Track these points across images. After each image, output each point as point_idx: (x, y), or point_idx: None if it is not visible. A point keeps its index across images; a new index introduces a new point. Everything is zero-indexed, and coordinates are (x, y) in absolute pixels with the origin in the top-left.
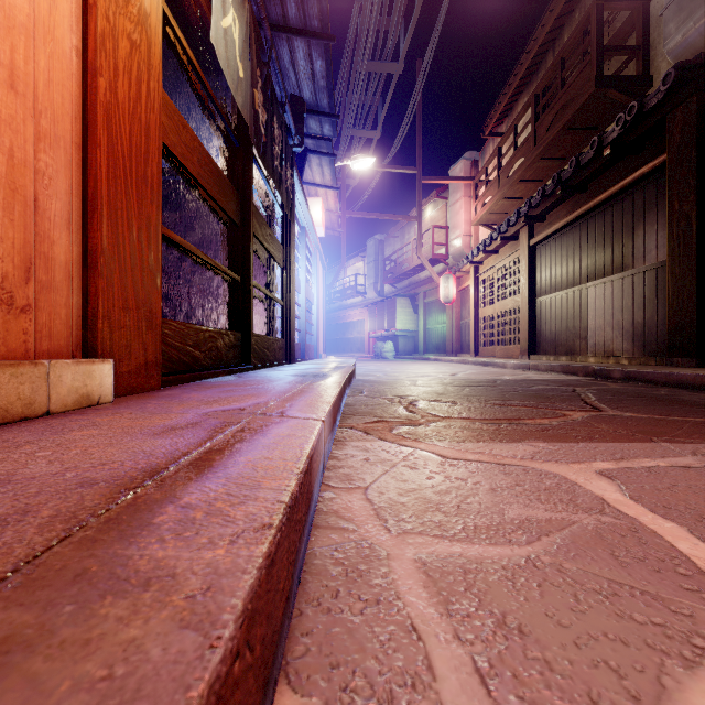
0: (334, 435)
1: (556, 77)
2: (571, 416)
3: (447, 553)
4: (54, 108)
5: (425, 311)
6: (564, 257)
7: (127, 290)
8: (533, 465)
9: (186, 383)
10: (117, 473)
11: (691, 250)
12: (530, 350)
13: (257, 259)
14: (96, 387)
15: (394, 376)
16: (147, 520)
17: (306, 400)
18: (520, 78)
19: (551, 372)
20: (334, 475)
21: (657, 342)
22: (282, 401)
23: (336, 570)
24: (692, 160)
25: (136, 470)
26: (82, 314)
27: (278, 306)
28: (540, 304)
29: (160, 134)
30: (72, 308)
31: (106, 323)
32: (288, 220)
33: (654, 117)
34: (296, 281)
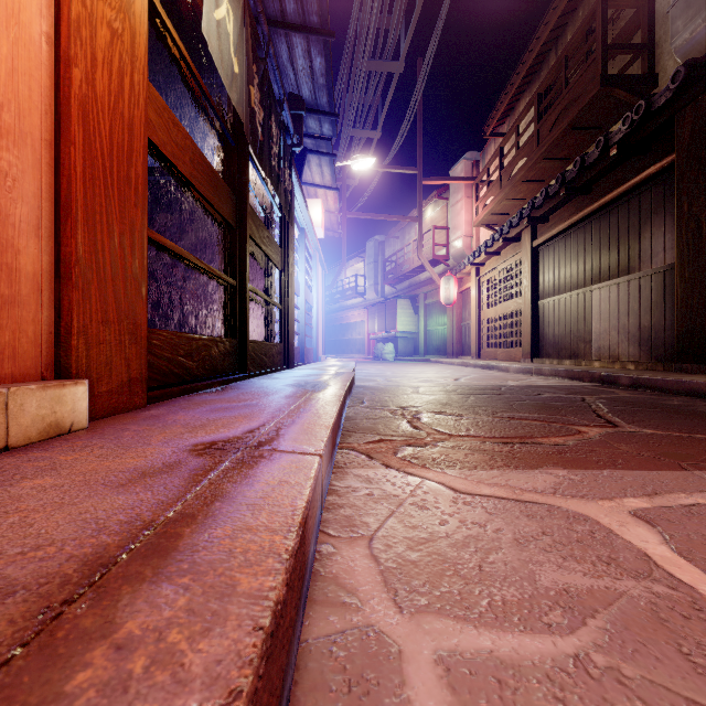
0: (333, 461)
1: (559, 76)
2: (586, 434)
3: (474, 649)
4: (19, 101)
5: (426, 312)
6: (568, 259)
7: (107, 301)
8: (558, 503)
9: (176, 398)
10: (49, 567)
11: (701, 253)
12: (533, 354)
13: (255, 261)
14: (67, 413)
15: (396, 381)
16: (57, 685)
17: (303, 423)
18: (522, 78)
19: (555, 377)
20: (333, 518)
21: (664, 346)
22: (276, 426)
23: (336, 680)
24: (702, 160)
25: (75, 561)
26: (53, 330)
27: (276, 310)
28: (543, 307)
29: (145, 132)
30: (41, 325)
31: (81, 339)
32: (286, 222)
33: (663, 116)
34: (295, 283)
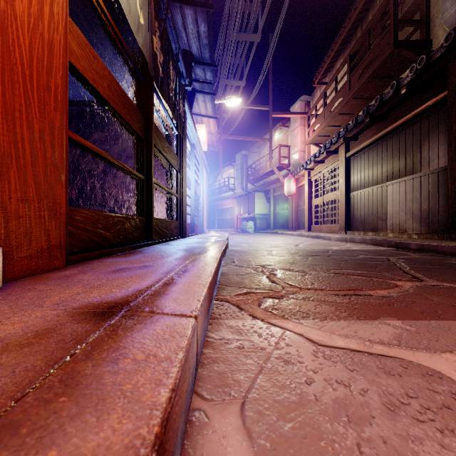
0: (210, 312)
1: (363, 44)
2: (402, 287)
3: None
4: None
5: (274, 201)
6: (370, 164)
7: (26, 183)
8: (406, 356)
9: (93, 260)
10: None
11: None
12: (346, 228)
13: (160, 165)
14: None
15: (256, 246)
16: None
17: (185, 282)
18: (339, 45)
19: (363, 244)
20: (207, 375)
21: (438, 223)
22: (161, 286)
23: None
24: None
25: None
26: None
27: (174, 198)
28: (353, 197)
29: (64, 53)
30: None
31: None
32: (181, 138)
33: (438, 65)
34: (188, 181)
